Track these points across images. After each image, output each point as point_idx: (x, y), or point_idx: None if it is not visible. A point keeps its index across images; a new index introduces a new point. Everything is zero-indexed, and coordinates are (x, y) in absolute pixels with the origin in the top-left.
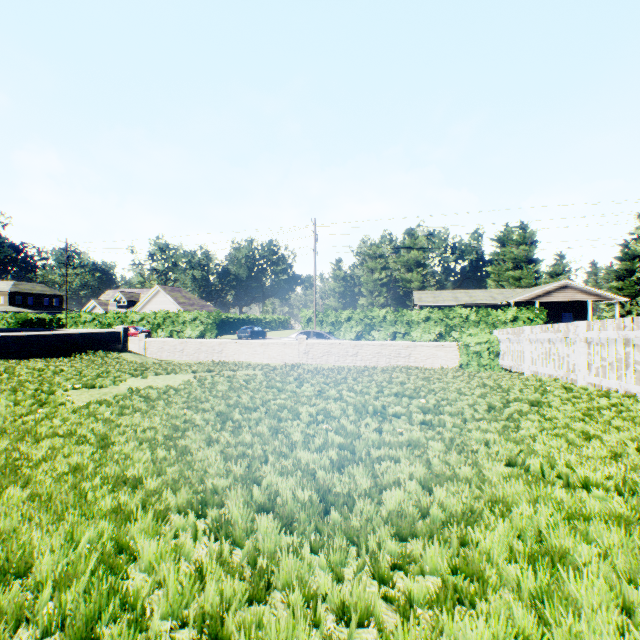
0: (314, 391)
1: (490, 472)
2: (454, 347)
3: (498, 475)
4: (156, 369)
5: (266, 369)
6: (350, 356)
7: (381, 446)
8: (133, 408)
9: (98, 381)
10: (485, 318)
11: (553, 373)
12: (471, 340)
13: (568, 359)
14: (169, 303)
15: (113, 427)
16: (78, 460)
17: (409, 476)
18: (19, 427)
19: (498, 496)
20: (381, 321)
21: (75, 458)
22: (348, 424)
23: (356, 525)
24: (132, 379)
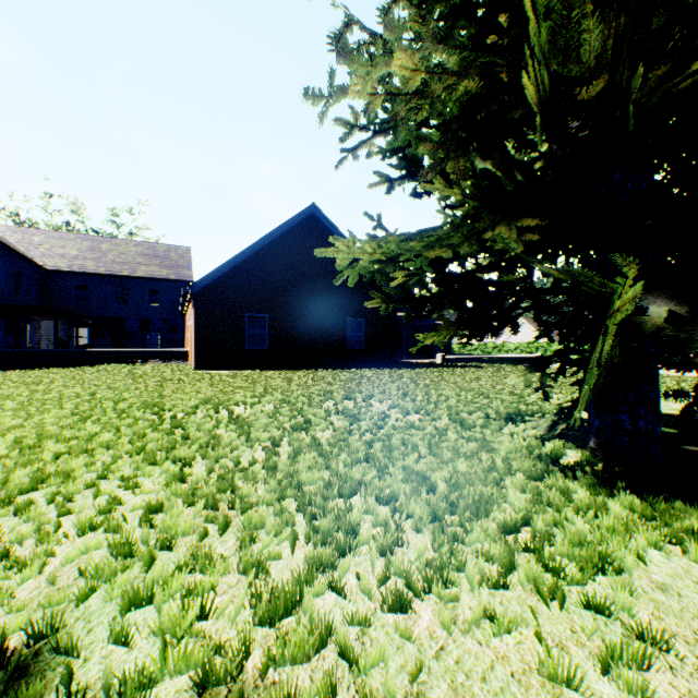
0: None
1: None
2: None
3: None
4: None
5: None
6: None
7: None
8: None
9: None
10: None
11: None
12: None
13: None
14: (532, 334)
15: None
16: None
17: None
18: None
19: None
20: None
21: None
22: None
23: None
24: None
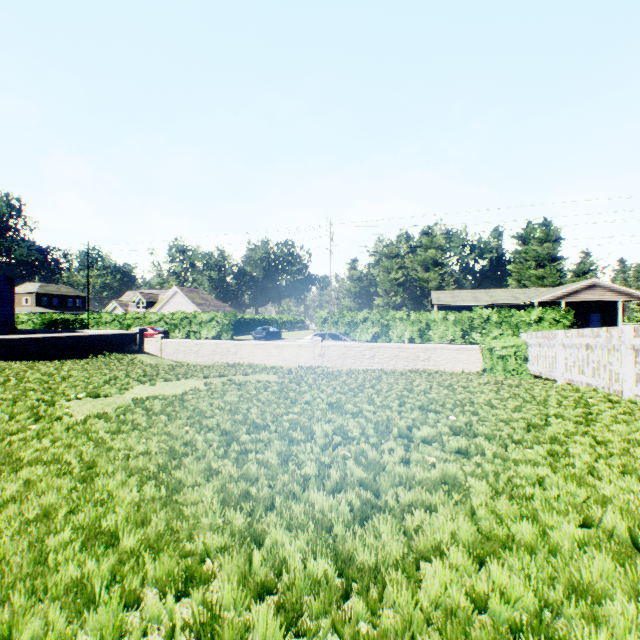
0: (330, 403)
1: (558, 534)
2: (476, 350)
3: (568, 538)
4: (167, 374)
5: (280, 373)
6: (366, 359)
7: (411, 484)
8: (132, 424)
9: (103, 389)
10: (507, 319)
11: (592, 382)
12: (496, 344)
13: (610, 367)
14: (186, 304)
15: (104, 451)
16: (52, 500)
17: (453, 540)
18: (3, 449)
19: (581, 582)
20: (398, 322)
21: (49, 497)
22: (369, 450)
23: (390, 633)
24: (140, 386)
